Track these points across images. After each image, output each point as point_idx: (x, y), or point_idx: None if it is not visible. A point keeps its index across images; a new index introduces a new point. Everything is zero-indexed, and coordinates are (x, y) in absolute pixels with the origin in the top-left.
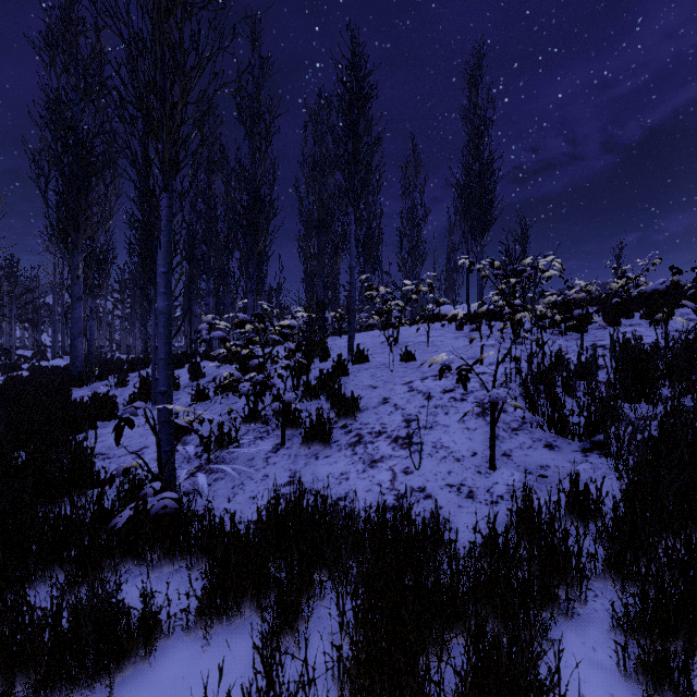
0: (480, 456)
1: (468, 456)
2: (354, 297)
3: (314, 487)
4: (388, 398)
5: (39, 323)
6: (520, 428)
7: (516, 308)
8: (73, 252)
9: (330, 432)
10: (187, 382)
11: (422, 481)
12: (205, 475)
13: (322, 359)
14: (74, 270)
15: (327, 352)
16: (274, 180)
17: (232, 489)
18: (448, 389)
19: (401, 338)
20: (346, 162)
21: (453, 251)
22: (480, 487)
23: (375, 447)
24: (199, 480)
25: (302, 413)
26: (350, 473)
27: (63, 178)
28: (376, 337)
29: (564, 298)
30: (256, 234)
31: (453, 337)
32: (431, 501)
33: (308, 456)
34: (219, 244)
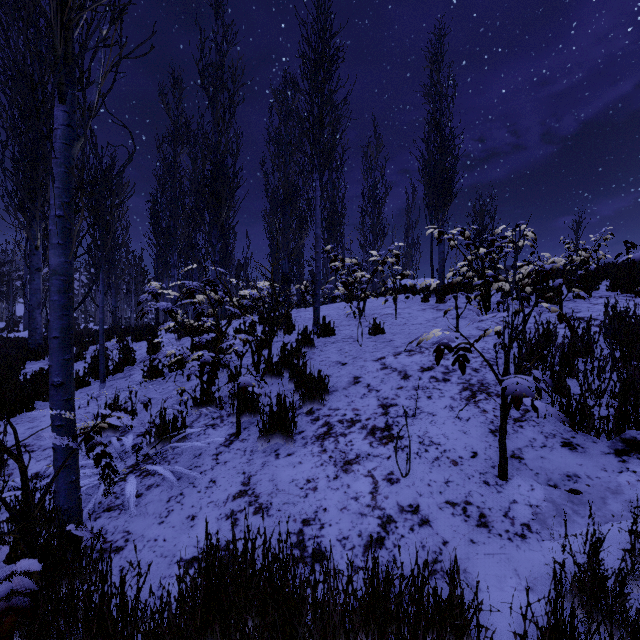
0: (483, 458)
1: (467, 458)
2: (319, 267)
3: (272, 501)
4: (359, 376)
5: (11, 296)
6: (523, 418)
7: (486, 279)
8: (31, 221)
9: (294, 422)
10: (145, 356)
11: (412, 496)
12: (138, 479)
13: (286, 332)
14: (32, 240)
15: (291, 324)
16: (238, 150)
17: (167, 503)
18: (426, 366)
19: (366, 310)
20: (311, 127)
21: (411, 228)
22: (494, 508)
23: (348, 441)
24: (126, 490)
25: (261, 396)
26: (318, 479)
27: (19, 144)
28: (340, 309)
29: (536, 269)
30: (219, 204)
31: (420, 308)
32: (430, 530)
33: (267, 453)
34: (184, 217)
